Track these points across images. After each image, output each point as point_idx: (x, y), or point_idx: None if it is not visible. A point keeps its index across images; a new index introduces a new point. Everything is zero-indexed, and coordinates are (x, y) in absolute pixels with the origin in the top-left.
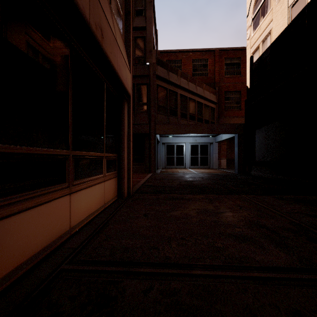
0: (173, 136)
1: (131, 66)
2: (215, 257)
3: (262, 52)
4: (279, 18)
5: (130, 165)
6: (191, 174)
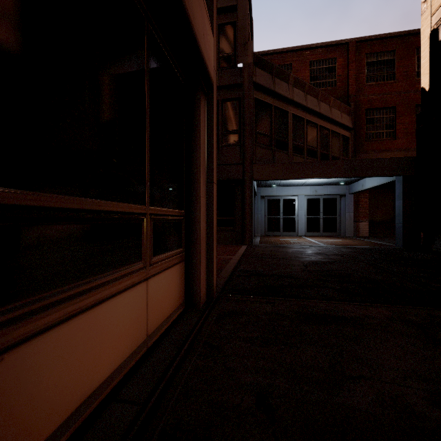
0: (278, 185)
1: (214, 22)
2: None
3: None
4: None
5: (211, 235)
6: (315, 248)
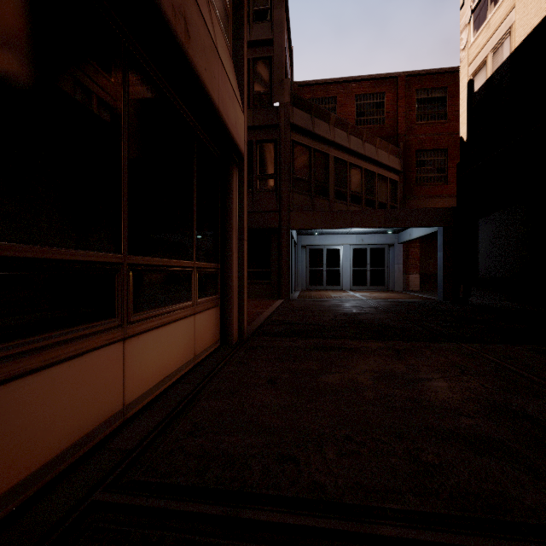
0: (320, 233)
1: (245, 101)
2: (425, 490)
3: (492, 70)
4: (528, 2)
5: (242, 284)
6: (355, 301)
